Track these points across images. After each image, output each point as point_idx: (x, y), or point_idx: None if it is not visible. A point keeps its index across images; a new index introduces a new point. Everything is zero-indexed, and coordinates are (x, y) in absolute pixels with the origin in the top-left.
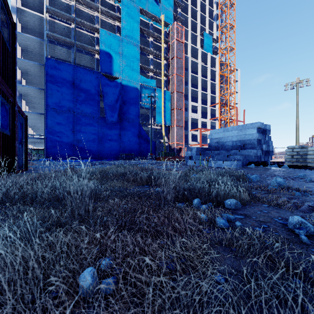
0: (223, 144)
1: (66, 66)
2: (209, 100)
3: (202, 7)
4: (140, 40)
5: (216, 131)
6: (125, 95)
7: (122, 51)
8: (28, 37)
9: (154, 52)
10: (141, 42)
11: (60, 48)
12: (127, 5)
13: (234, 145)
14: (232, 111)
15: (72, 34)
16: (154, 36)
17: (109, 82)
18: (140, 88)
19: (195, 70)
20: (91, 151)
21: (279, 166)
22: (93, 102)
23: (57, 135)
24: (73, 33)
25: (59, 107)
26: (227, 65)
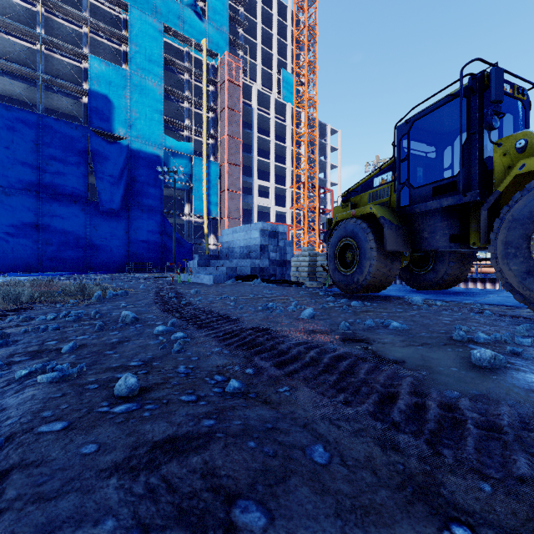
0: (232, 251)
1: (24, 115)
2: (289, 178)
3: (283, 29)
4: (168, 77)
5: (226, 231)
6: (137, 167)
7: (131, 95)
8: None
9: (190, 98)
10: (170, 80)
11: (15, 83)
12: (141, 19)
13: (242, 252)
14: (328, 196)
15: (38, 61)
16: (191, 72)
17: (105, 144)
18: (165, 156)
19: (268, 129)
20: (72, 259)
21: (263, 281)
22: (76, 177)
23: (5, 231)
24: (39, 58)
25: (9, 183)
26: (321, 124)
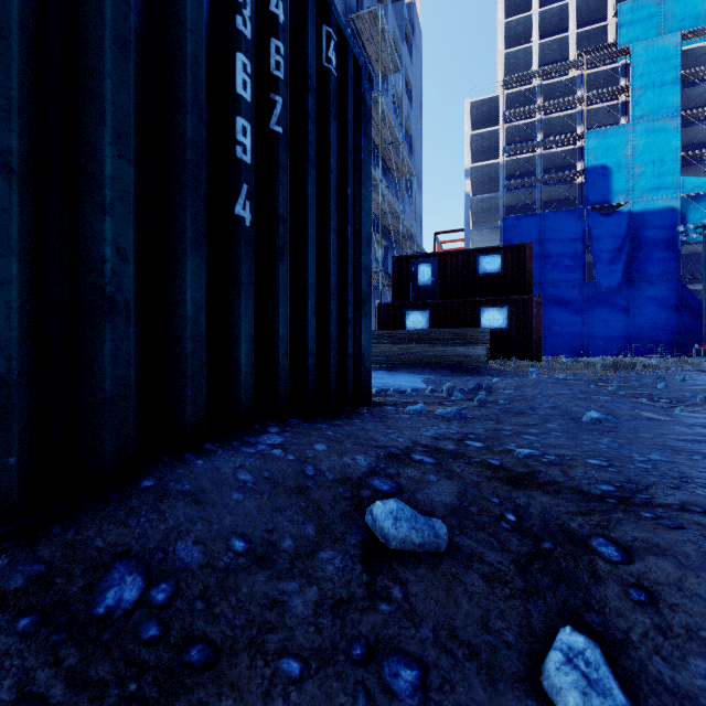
0: None
1: (530, 219)
2: None
3: None
4: (684, 96)
5: None
6: (641, 232)
7: (633, 150)
8: (481, 198)
9: None
10: (687, 97)
11: (520, 193)
12: (646, 52)
13: None
14: None
15: (538, 164)
16: None
17: (603, 218)
18: (682, 205)
19: None
20: (569, 343)
21: None
22: (572, 262)
23: None
24: (538, 162)
25: None
26: None
